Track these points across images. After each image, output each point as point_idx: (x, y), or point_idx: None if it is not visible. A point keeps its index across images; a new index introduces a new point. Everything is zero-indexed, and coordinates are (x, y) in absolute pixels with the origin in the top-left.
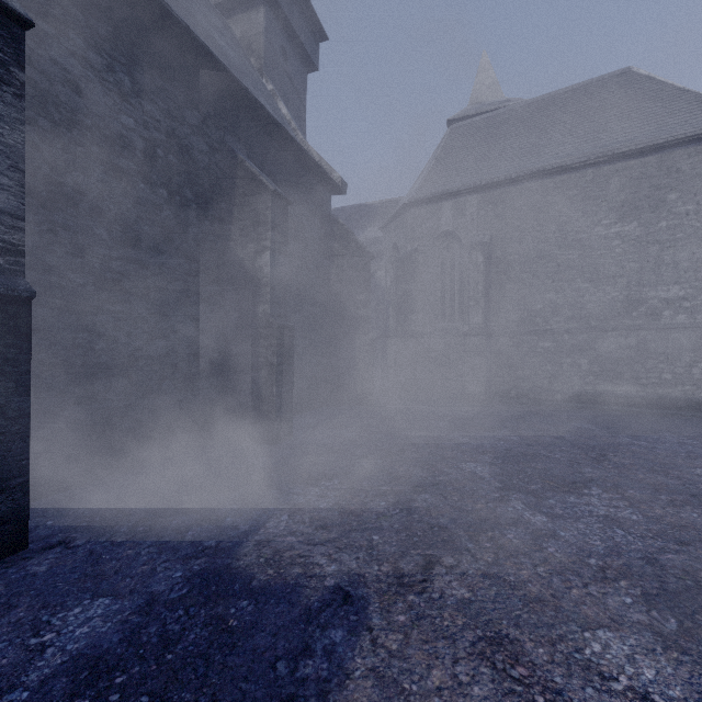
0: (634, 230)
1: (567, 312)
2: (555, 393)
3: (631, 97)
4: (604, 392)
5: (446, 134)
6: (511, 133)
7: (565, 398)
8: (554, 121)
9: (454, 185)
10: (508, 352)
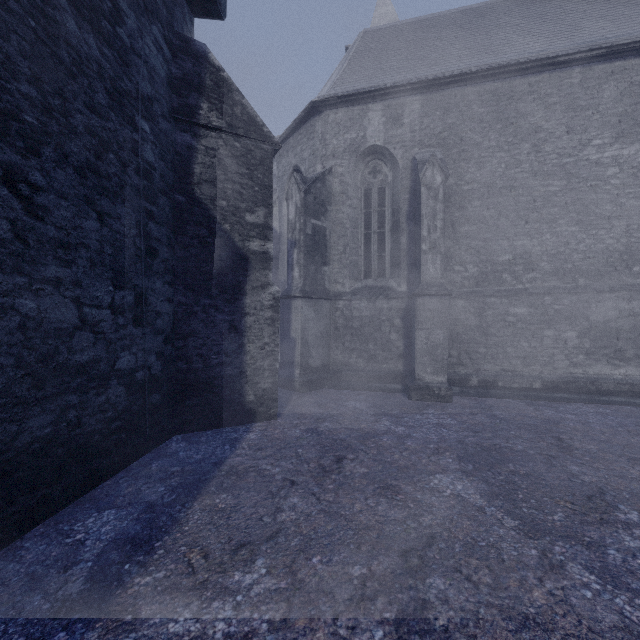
0: (636, 155)
1: (546, 265)
2: (533, 379)
3: (594, 3)
4: (599, 376)
5: (359, 36)
6: (448, 35)
7: (547, 386)
8: (502, 24)
9: (386, 82)
10: (466, 321)
